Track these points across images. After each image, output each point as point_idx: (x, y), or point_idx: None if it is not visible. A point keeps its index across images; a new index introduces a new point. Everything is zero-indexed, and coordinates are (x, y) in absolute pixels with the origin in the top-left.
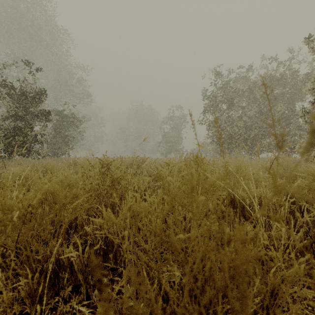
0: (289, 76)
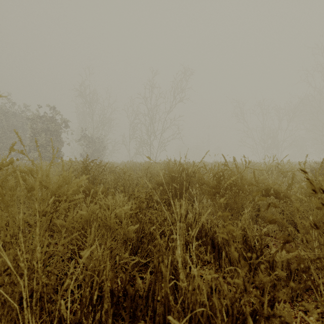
0: None
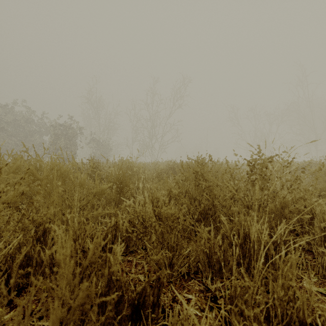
0: (38, 117)
